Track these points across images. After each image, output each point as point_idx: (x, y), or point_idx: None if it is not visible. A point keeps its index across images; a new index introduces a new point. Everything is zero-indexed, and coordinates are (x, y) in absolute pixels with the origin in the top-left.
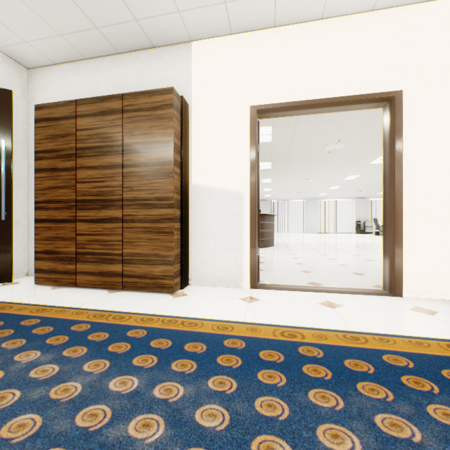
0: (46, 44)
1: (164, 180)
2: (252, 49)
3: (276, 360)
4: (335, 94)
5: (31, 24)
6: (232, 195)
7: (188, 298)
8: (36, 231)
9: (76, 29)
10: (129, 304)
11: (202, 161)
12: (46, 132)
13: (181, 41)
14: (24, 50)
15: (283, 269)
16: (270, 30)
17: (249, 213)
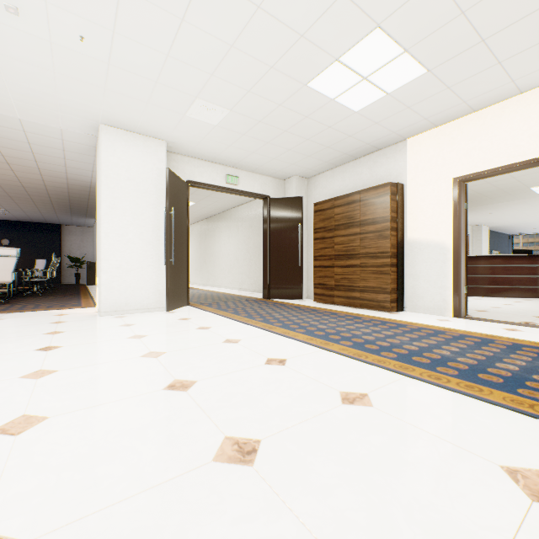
0: (318, 167)
1: (384, 241)
2: (455, 134)
3: (427, 332)
4: (536, 154)
5: (313, 163)
6: (438, 247)
7: (398, 315)
8: (314, 272)
9: (334, 157)
10: (363, 313)
11: (414, 223)
12: (319, 218)
13: (398, 141)
14: (307, 172)
15: (514, 313)
16: (471, 115)
17: (452, 260)
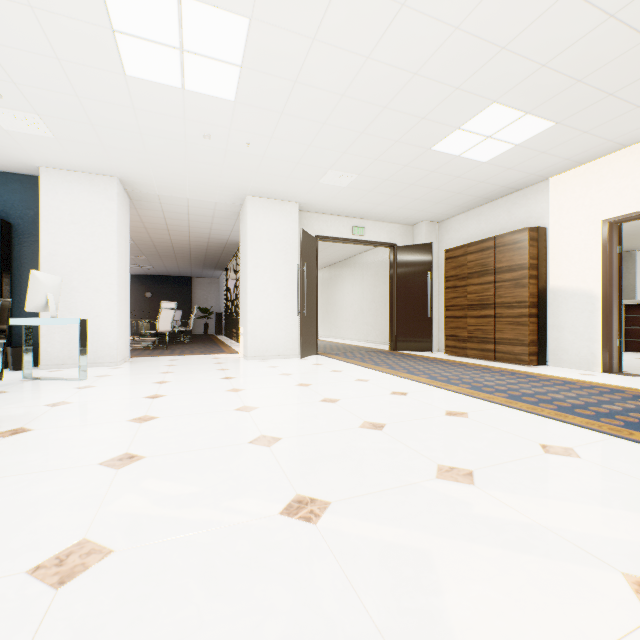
0: (449, 211)
1: (521, 290)
2: (604, 171)
3: (556, 382)
4: None
5: (443, 208)
6: (584, 295)
7: (536, 368)
8: (445, 323)
9: (467, 201)
10: (496, 365)
11: (558, 269)
12: (450, 265)
13: (539, 181)
14: (438, 217)
15: None
16: (622, 150)
17: (601, 309)
